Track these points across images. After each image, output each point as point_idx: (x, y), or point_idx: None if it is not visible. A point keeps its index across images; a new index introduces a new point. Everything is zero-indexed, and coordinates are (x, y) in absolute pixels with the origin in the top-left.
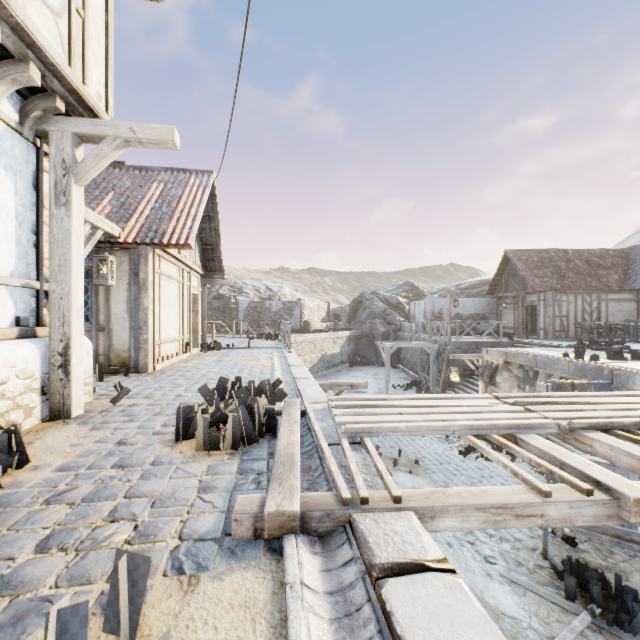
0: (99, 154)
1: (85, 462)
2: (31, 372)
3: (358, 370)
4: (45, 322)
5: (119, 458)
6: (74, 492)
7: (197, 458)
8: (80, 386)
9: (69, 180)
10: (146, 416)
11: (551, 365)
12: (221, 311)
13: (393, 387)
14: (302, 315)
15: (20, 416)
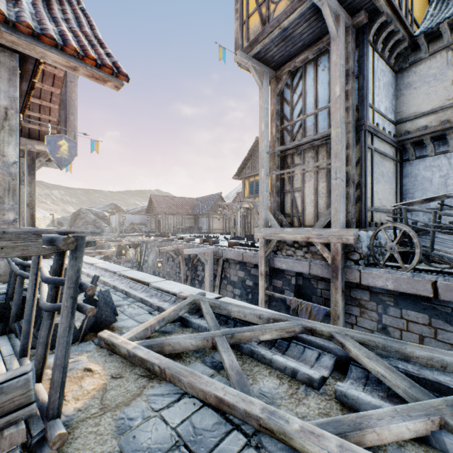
0: None
1: None
2: None
3: None
4: None
5: None
6: None
7: None
8: None
9: None
10: None
11: None
12: None
13: None
14: None
15: None
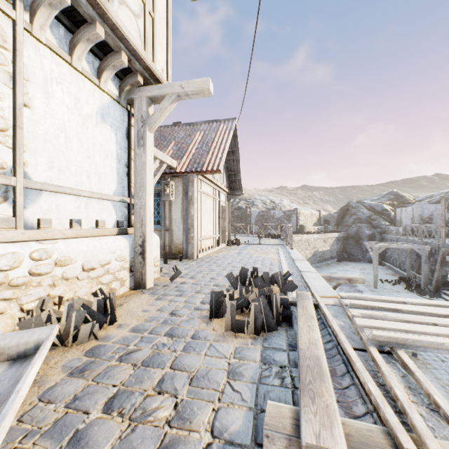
0: (162, 108)
1: (148, 327)
2: (124, 257)
3: (345, 264)
4: (133, 224)
5: (170, 327)
6: (138, 353)
7: (226, 338)
8: (151, 267)
9: (145, 129)
10: (190, 293)
11: None
12: (239, 218)
13: (381, 281)
14: (298, 220)
15: (117, 285)
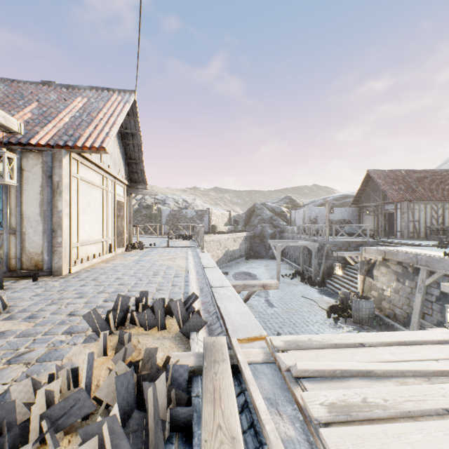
0: None
1: None
2: None
3: (253, 262)
4: None
5: None
6: None
7: None
8: None
9: None
10: None
11: (435, 263)
12: (148, 217)
13: (282, 276)
14: (210, 220)
15: None
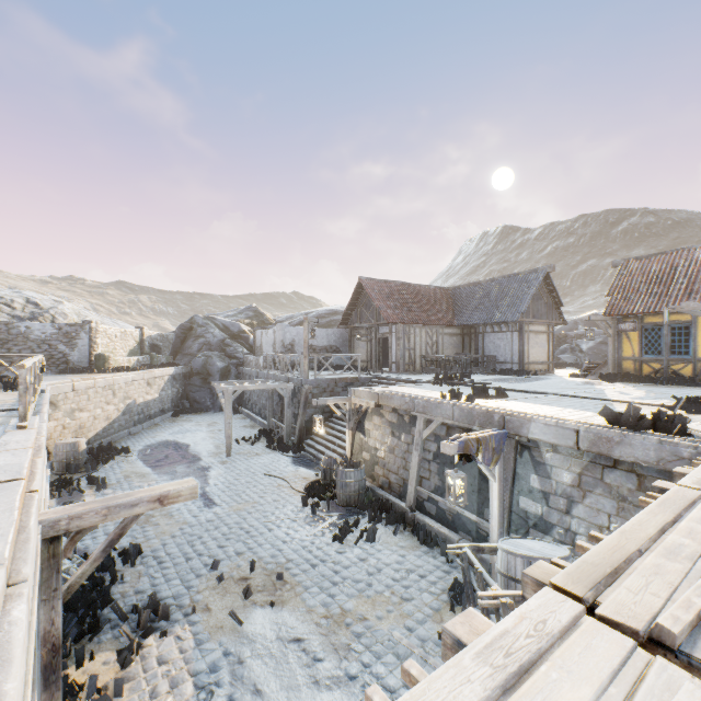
0: None
1: None
2: None
3: (187, 420)
4: None
5: None
6: None
7: None
8: None
9: None
10: None
11: (433, 409)
12: None
13: (237, 442)
14: (94, 345)
15: None
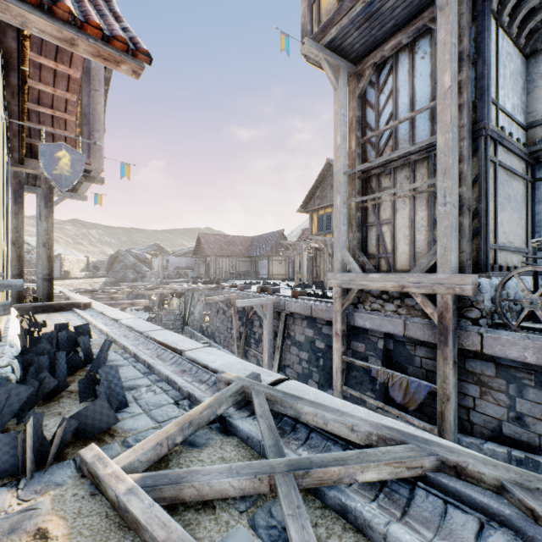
0: None
1: None
2: None
3: None
4: None
5: None
6: None
7: None
8: None
9: None
10: None
11: None
12: None
13: (131, 310)
14: (63, 266)
15: None
